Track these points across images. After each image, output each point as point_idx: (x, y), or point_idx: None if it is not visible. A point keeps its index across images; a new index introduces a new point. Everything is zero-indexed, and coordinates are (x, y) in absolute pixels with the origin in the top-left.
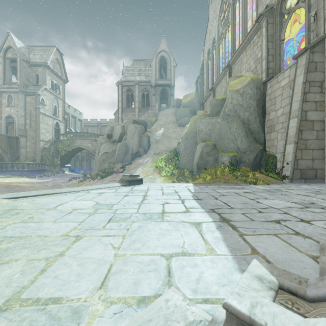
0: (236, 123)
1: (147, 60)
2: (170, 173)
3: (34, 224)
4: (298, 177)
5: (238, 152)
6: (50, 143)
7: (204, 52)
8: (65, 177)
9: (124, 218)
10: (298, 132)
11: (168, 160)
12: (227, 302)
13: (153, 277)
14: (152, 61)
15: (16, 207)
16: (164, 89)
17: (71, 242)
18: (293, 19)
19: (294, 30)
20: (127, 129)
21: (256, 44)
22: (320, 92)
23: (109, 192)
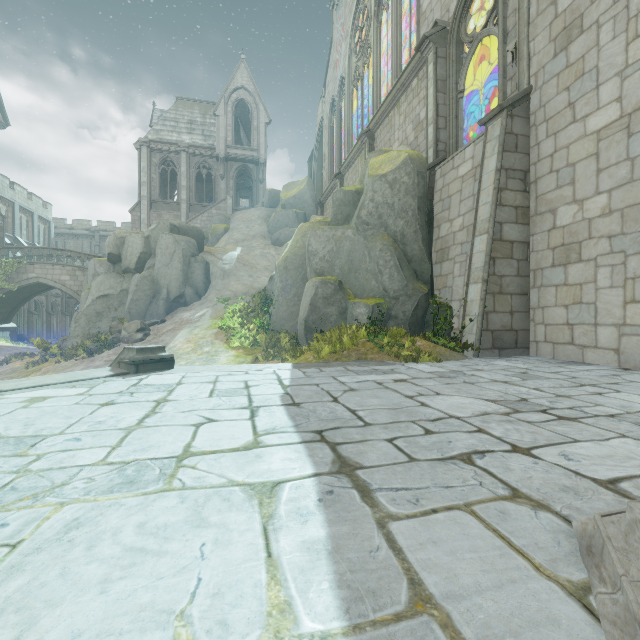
0: (380, 240)
1: (209, 104)
2: (251, 342)
3: None
4: (489, 345)
5: (385, 298)
6: None
7: (323, 103)
8: None
9: (41, 490)
10: (488, 262)
11: (248, 313)
12: None
13: None
14: (219, 107)
15: None
16: (244, 169)
17: None
18: (477, 58)
19: (480, 79)
20: (156, 244)
21: (418, 95)
22: (523, 191)
23: (64, 396)
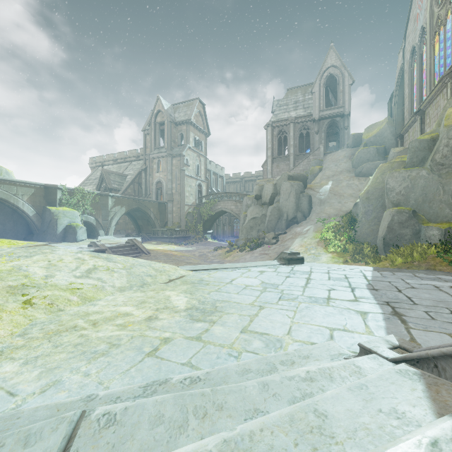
0: None
1: (307, 85)
2: (342, 249)
3: (225, 294)
4: None
5: None
6: (193, 207)
7: (403, 52)
8: (208, 245)
9: (291, 298)
10: None
11: (338, 229)
12: (360, 343)
13: (320, 336)
14: (314, 86)
15: (202, 279)
16: (332, 122)
17: (258, 309)
18: None
19: None
20: (280, 187)
21: None
22: None
23: (270, 271)
